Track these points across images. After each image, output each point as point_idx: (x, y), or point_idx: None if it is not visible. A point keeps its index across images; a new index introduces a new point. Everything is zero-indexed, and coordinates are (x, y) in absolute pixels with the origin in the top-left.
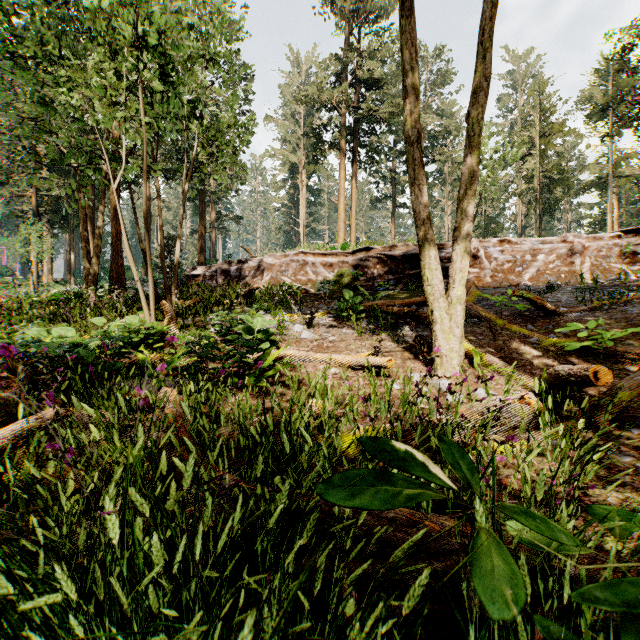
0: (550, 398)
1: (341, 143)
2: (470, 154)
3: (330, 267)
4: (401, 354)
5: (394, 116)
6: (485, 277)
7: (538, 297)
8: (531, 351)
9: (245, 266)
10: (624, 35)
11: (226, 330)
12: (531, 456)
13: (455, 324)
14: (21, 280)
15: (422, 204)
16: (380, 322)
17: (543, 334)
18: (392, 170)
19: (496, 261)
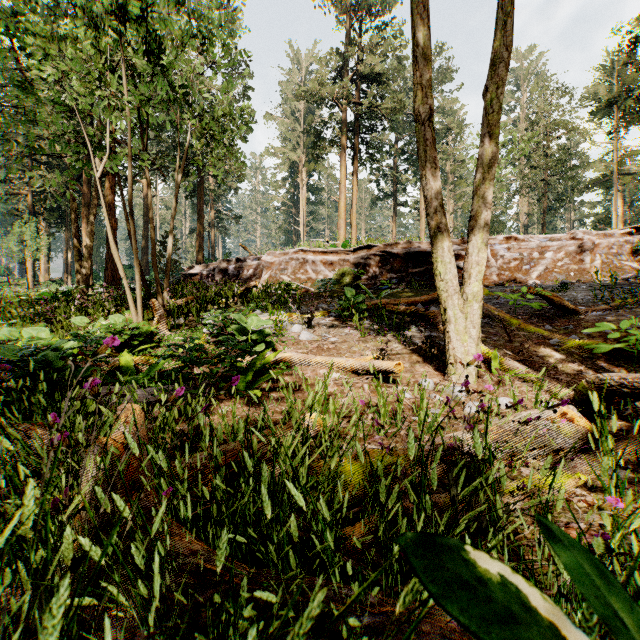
0: (612, 418)
1: (342, 140)
2: (488, 134)
3: (331, 265)
4: (409, 357)
5: (396, 112)
6: (491, 275)
7: (555, 295)
8: (553, 354)
9: (243, 264)
10: (632, 28)
11: (218, 330)
12: (637, 523)
13: (471, 324)
14: (18, 279)
15: (434, 190)
16: (384, 322)
17: (563, 335)
18: (393, 168)
19: (502, 259)
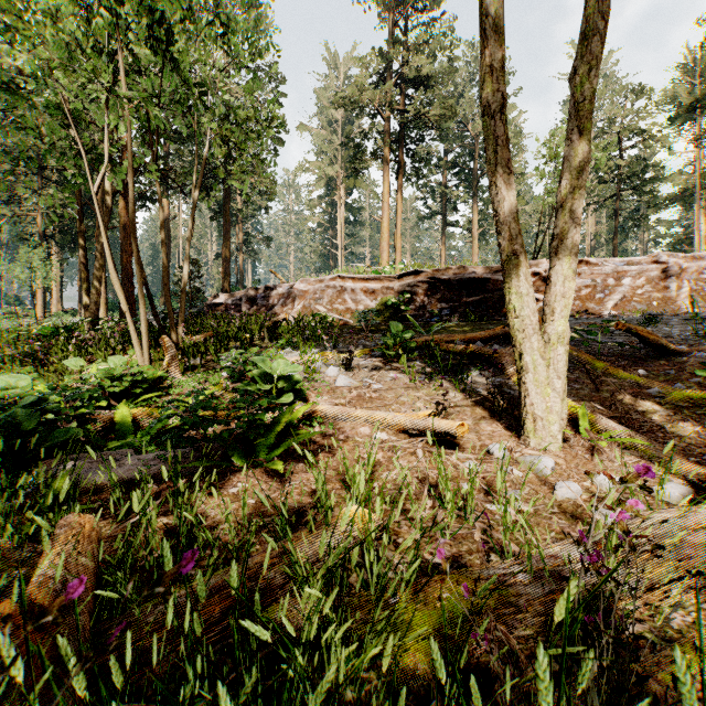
0: None
1: (385, 152)
2: (576, 129)
3: (372, 294)
4: (471, 410)
5: (446, 120)
6: None
7: (649, 332)
8: (655, 408)
9: (274, 293)
10: None
11: (238, 375)
12: None
13: (555, 373)
14: (28, 310)
15: (507, 201)
16: (437, 363)
17: (664, 383)
18: (442, 184)
19: None
